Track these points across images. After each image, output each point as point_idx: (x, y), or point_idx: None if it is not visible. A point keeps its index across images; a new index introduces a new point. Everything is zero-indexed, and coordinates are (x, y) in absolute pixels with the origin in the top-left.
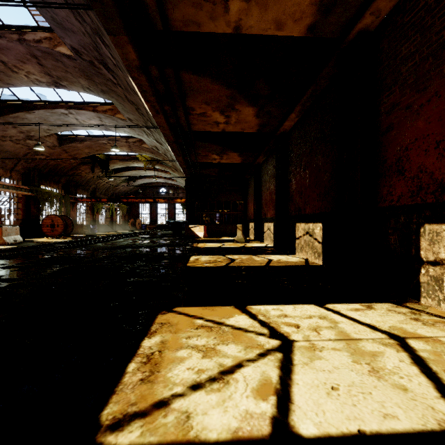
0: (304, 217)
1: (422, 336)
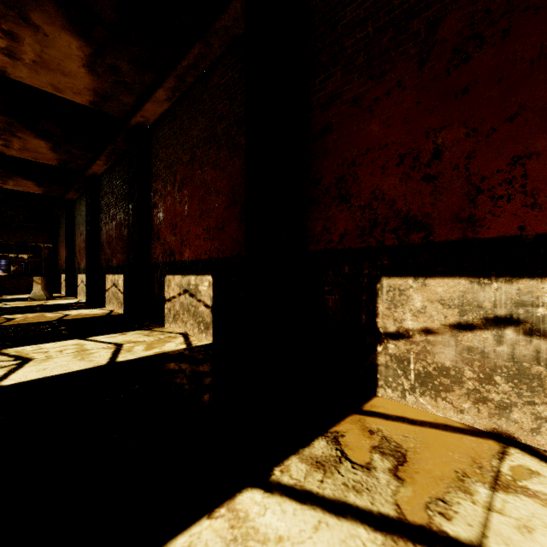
0: (112, 269)
1: (137, 341)
